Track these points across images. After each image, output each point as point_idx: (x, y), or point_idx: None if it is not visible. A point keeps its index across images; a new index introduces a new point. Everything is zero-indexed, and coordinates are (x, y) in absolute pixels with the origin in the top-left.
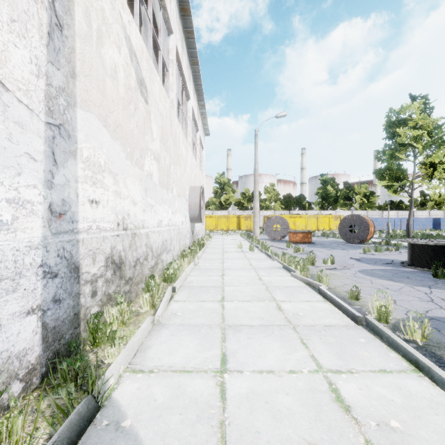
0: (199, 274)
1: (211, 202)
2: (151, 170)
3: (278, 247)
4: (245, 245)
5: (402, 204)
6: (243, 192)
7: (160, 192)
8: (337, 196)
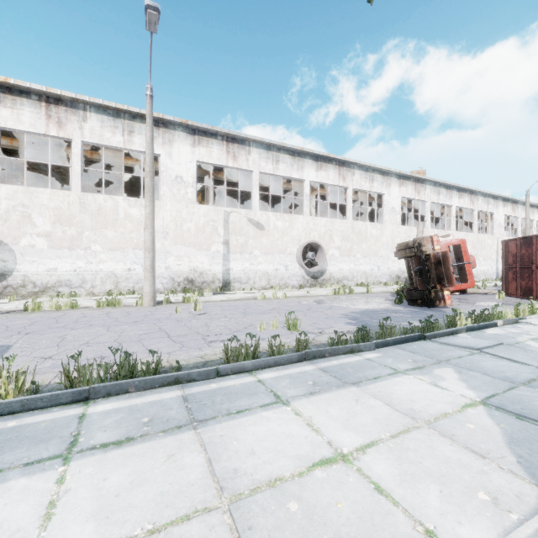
0: None
1: None
2: None
3: None
4: None
5: None
6: None
7: None
8: None
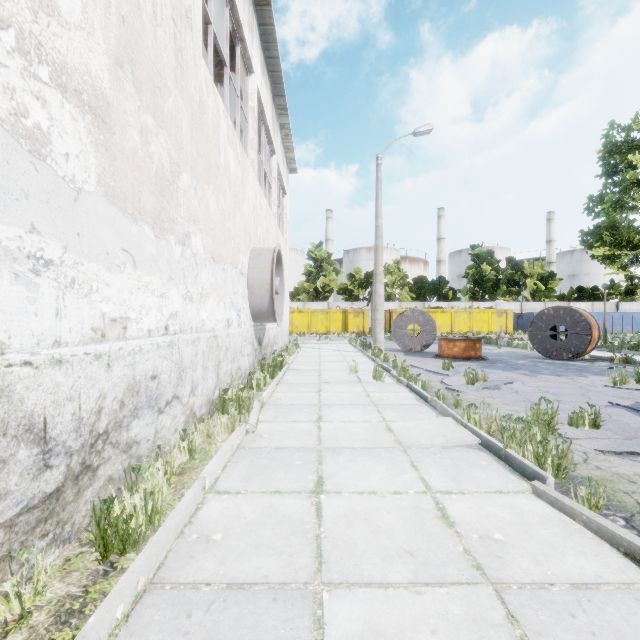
0: (248, 480)
1: (301, 289)
2: (37, 119)
3: (427, 370)
4: (361, 363)
5: (598, 292)
6: (350, 273)
7: (118, 226)
8: (498, 279)
